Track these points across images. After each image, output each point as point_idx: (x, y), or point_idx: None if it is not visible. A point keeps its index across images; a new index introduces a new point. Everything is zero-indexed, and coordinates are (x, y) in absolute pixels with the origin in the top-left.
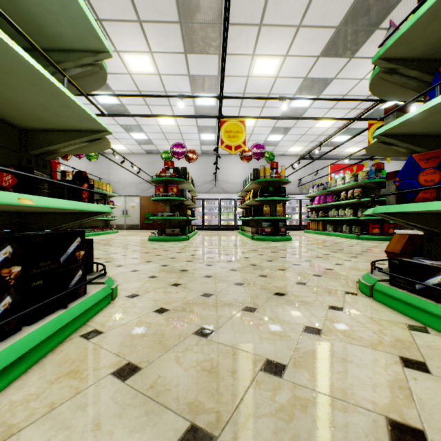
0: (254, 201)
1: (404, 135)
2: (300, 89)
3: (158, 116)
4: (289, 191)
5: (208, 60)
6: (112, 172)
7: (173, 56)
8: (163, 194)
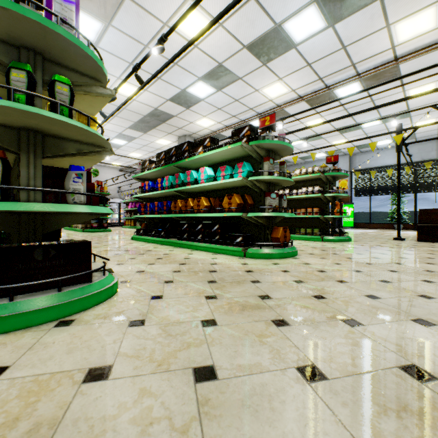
0: None
1: (140, 197)
2: (117, 137)
3: None
4: (111, 196)
5: None
6: None
7: None
8: None
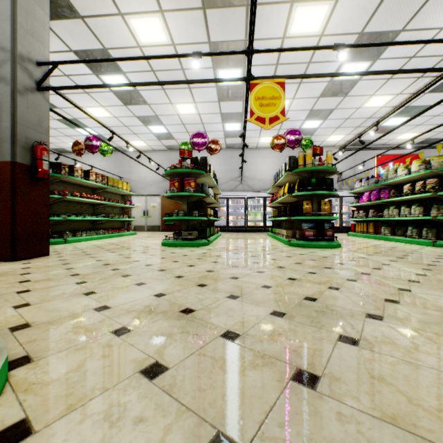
0: (290, 197)
1: None
2: (350, 53)
3: (166, 82)
4: None
5: (232, 16)
6: (133, 171)
7: (189, 15)
8: (179, 189)
